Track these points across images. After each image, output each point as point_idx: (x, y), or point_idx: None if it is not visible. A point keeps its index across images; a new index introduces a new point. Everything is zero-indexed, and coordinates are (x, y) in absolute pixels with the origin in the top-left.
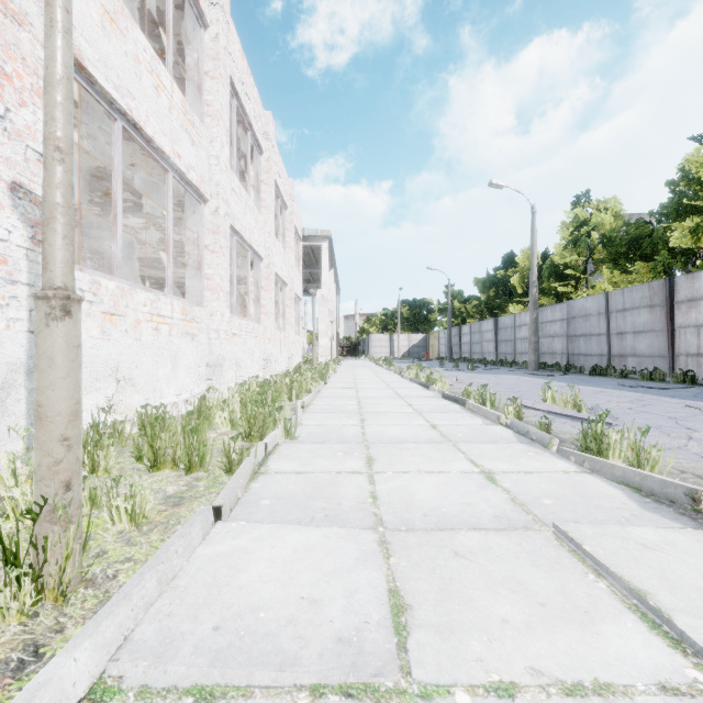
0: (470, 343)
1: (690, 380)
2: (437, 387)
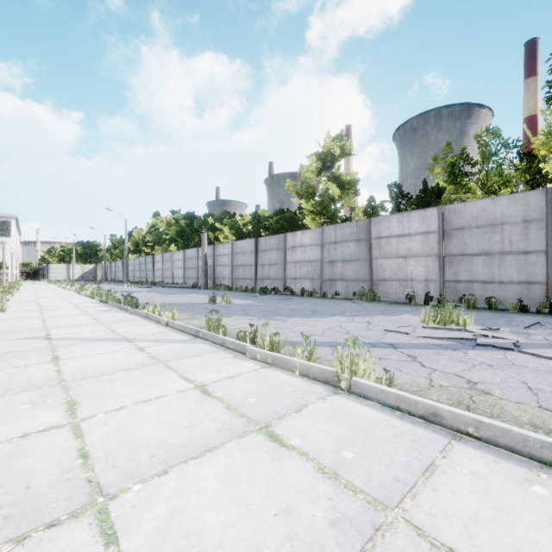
0: (115, 272)
1: (151, 284)
2: (62, 286)
